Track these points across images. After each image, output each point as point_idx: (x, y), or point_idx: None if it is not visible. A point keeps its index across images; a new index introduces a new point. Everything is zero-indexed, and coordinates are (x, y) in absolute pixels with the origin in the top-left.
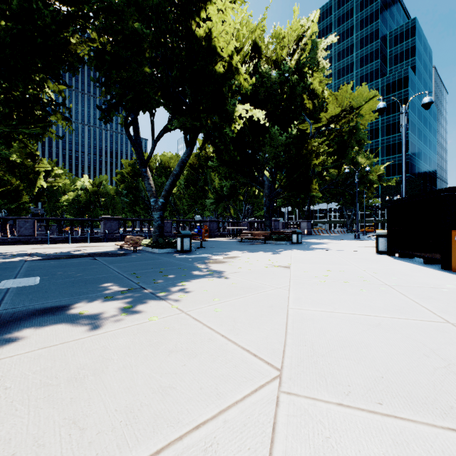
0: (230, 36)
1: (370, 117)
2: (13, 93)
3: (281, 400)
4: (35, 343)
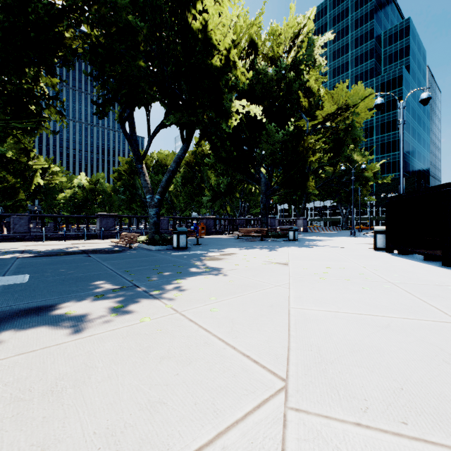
0: (227, 28)
1: (366, 115)
2: (5, 87)
3: (288, 419)
4: (13, 348)
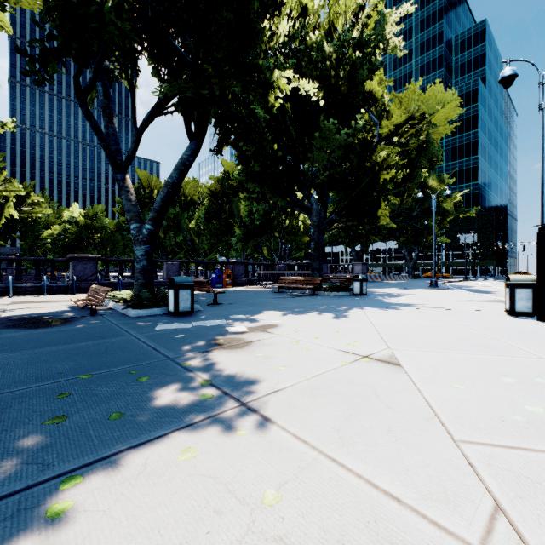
0: None
1: (445, 129)
2: None
3: None
4: None
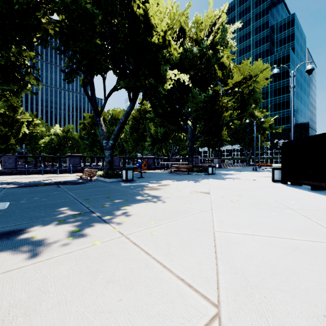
0: (163, 14)
1: (264, 83)
2: None
3: None
4: None
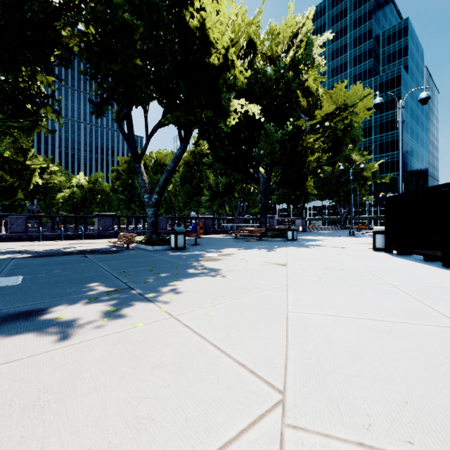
0: (225, 26)
1: (364, 115)
2: (1, 86)
3: (285, 438)
4: None
